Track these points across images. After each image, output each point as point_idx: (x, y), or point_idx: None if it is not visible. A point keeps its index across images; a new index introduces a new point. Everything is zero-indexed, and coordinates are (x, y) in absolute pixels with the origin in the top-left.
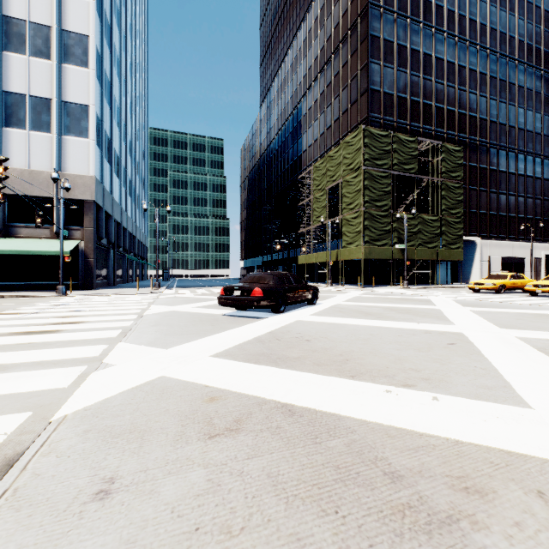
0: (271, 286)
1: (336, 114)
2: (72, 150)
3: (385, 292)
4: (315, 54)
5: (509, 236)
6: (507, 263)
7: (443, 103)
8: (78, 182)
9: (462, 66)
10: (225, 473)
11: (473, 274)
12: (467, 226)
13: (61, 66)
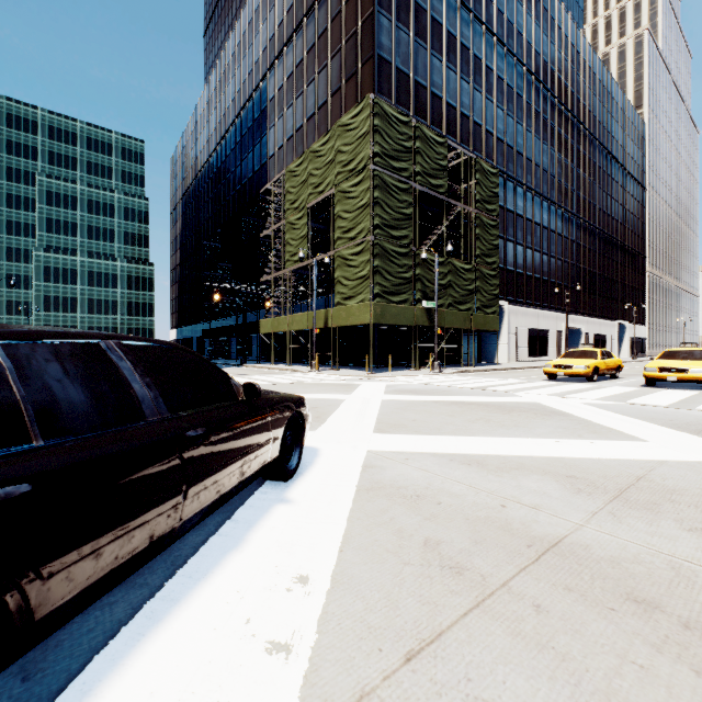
0: None
1: (322, 96)
2: None
3: (420, 382)
4: (288, 2)
5: (534, 302)
6: (533, 337)
7: (469, 110)
8: None
9: (490, 68)
10: None
11: (499, 350)
12: None
13: None
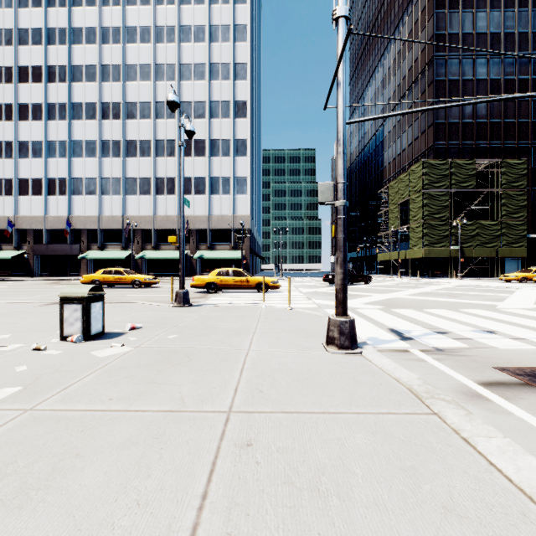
0: None
1: (410, 140)
2: (239, 202)
3: (432, 281)
4: (393, 88)
5: None
6: None
7: (513, 117)
8: (242, 219)
9: None
10: (330, 294)
11: None
12: None
13: (234, 159)
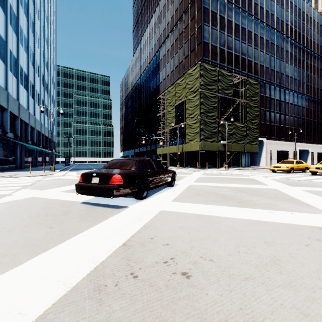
0: (133, 172)
1: (181, 58)
2: None
3: (217, 172)
4: (167, 21)
5: (280, 138)
6: (280, 154)
7: (245, 55)
8: None
9: (256, 34)
10: None
11: (261, 160)
12: (259, 132)
13: None
